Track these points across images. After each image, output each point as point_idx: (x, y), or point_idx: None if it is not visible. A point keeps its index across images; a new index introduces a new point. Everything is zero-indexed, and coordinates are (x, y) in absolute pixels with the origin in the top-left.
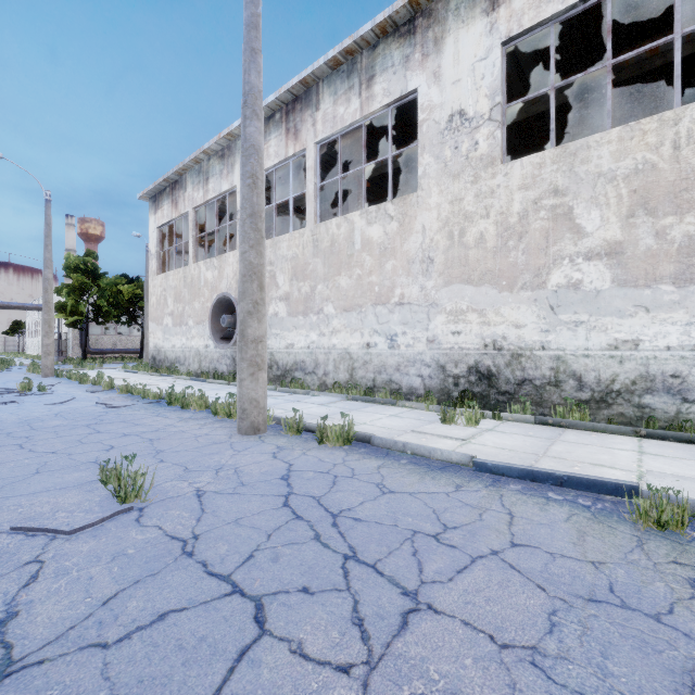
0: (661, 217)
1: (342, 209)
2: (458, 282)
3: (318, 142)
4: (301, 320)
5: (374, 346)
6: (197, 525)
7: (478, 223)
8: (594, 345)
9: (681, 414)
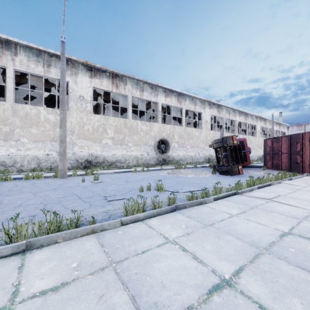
0: (118, 134)
1: None
2: (82, 139)
3: (15, 69)
4: (2, 143)
5: (51, 155)
6: (110, 179)
7: (87, 125)
8: (110, 155)
9: (121, 165)
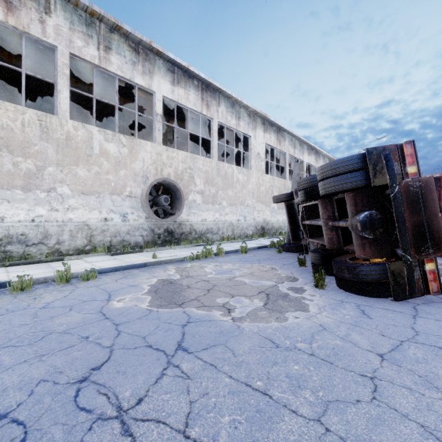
0: (16, 156)
1: None
2: None
3: None
4: None
5: None
6: None
7: None
8: None
9: (26, 252)
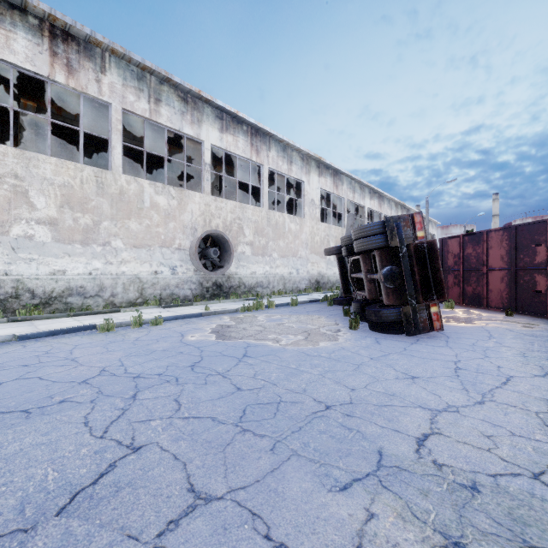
0: (76, 212)
1: None
2: None
3: None
4: None
5: None
6: None
7: None
8: (42, 273)
9: (84, 304)
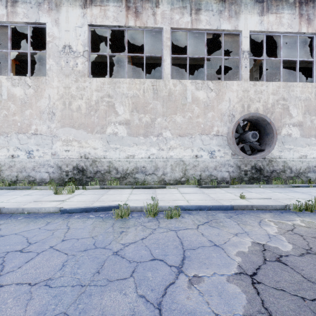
0: (140, 114)
1: (0, 71)
2: (68, 127)
3: None
4: None
5: (17, 157)
6: None
7: (78, 100)
8: (122, 157)
9: (145, 179)
